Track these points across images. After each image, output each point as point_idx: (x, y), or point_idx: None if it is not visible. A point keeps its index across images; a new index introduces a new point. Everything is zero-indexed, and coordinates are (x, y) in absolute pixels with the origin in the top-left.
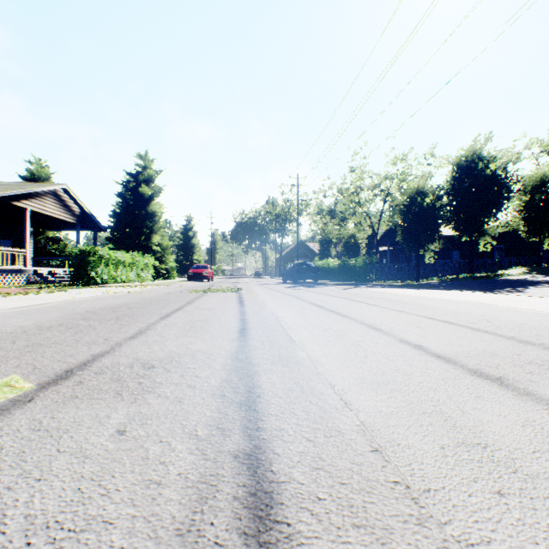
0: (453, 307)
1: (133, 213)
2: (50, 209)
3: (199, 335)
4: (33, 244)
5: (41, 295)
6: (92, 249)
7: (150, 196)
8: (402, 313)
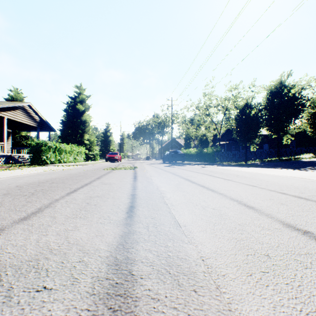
0: (289, 182)
1: (72, 121)
2: (20, 118)
3: (88, 216)
4: (11, 140)
5: (0, 172)
6: (44, 142)
7: (83, 110)
8: (256, 188)
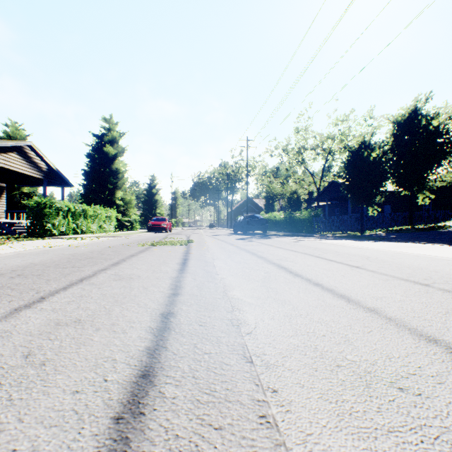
0: None
1: (98, 170)
2: (14, 165)
3: None
4: (5, 199)
5: None
6: (48, 201)
7: (114, 155)
8: (437, 291)
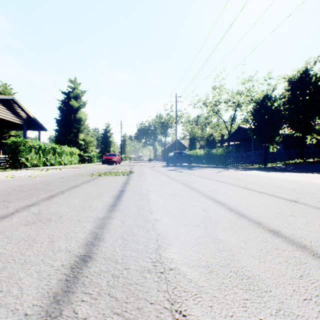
0: None
1: (66, 118)
2: (0, 113)
3: None
4: None
5: None
6: (22, 140)
7: (77, 107)
8: None
